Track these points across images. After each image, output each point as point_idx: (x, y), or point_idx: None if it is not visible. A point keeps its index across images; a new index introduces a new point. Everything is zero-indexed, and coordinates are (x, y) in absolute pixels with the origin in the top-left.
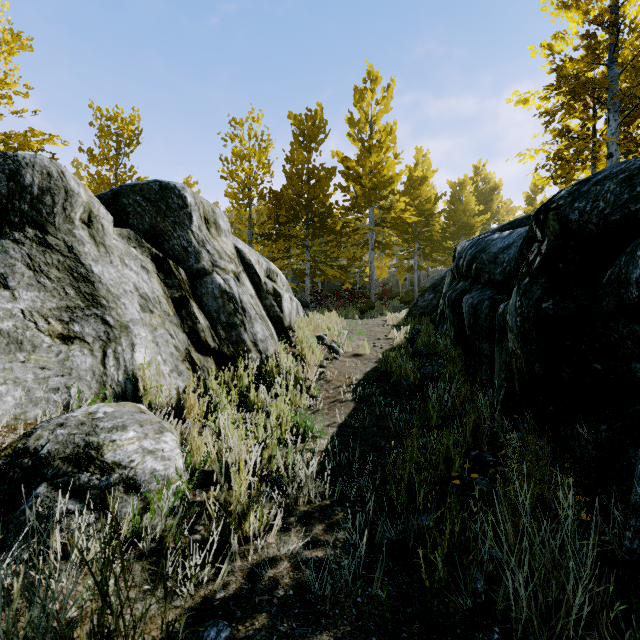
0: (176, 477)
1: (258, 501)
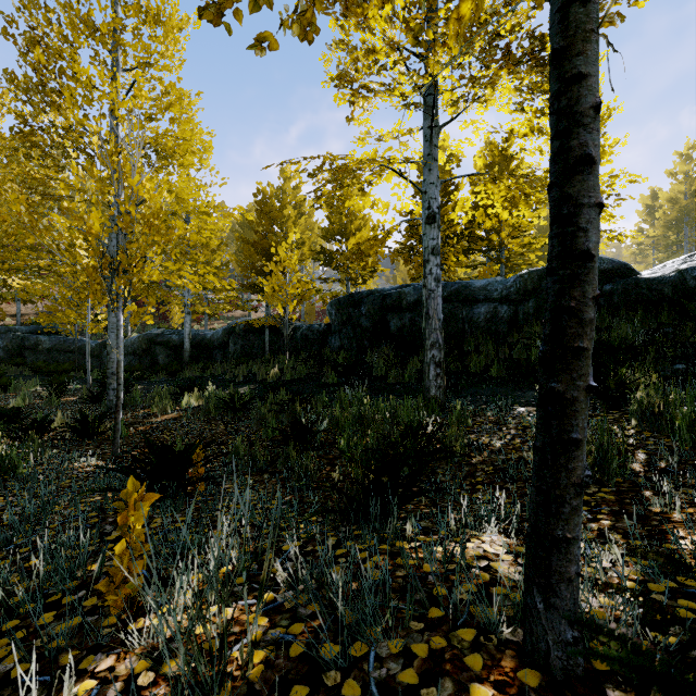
0: None
1: None
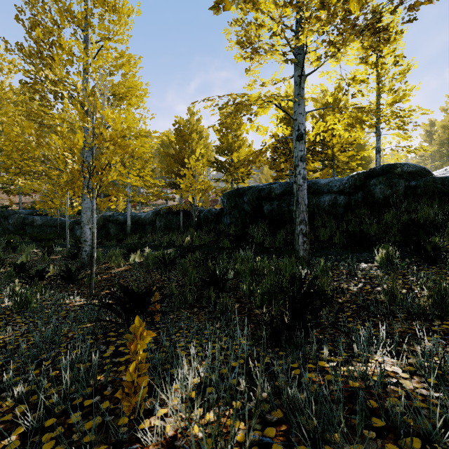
0: None
1: None
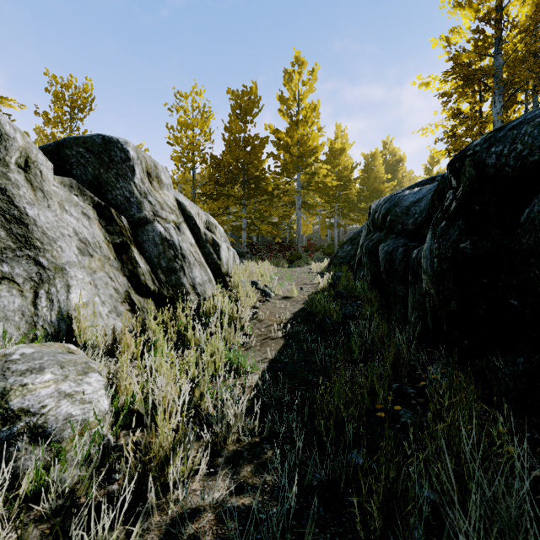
0: (97, 421)
1: (186, 441)
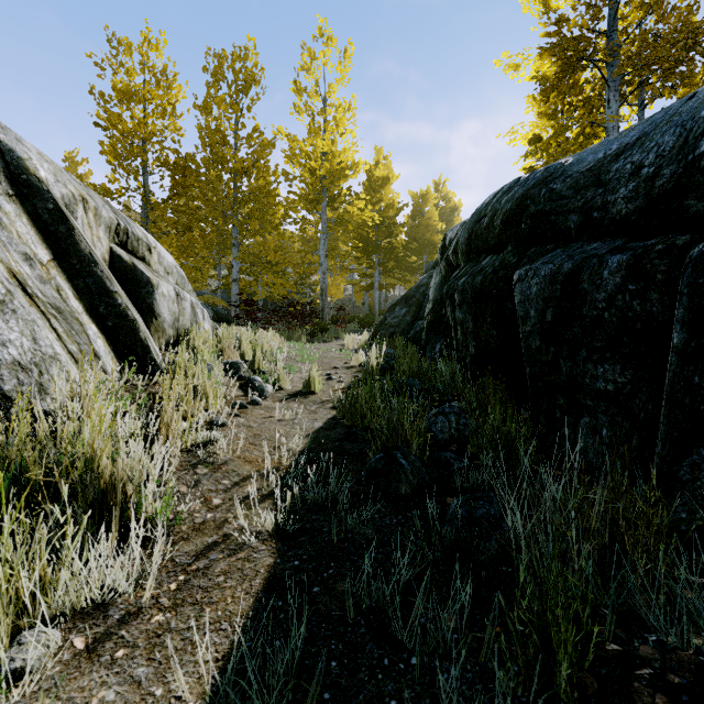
0: None
1: None
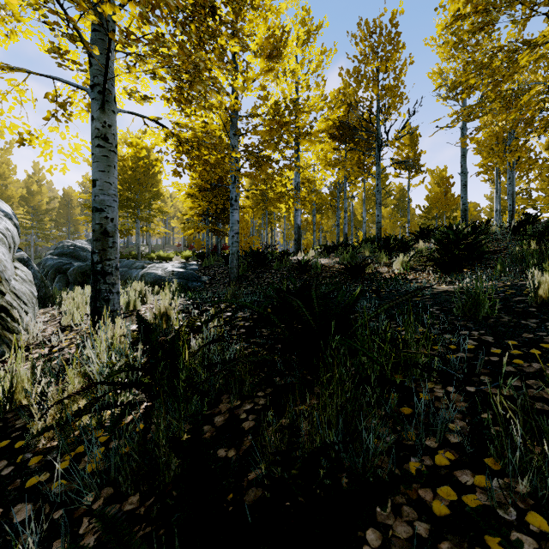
0: None
1: None
